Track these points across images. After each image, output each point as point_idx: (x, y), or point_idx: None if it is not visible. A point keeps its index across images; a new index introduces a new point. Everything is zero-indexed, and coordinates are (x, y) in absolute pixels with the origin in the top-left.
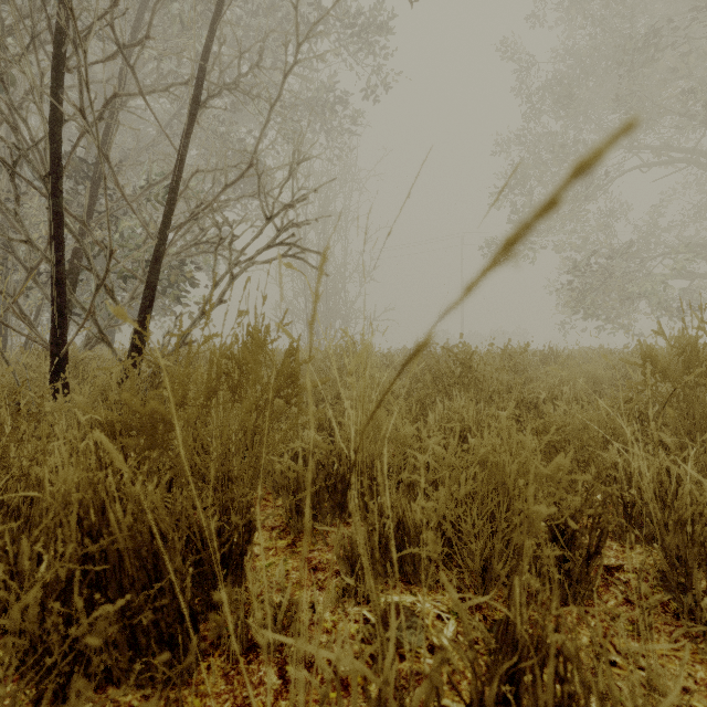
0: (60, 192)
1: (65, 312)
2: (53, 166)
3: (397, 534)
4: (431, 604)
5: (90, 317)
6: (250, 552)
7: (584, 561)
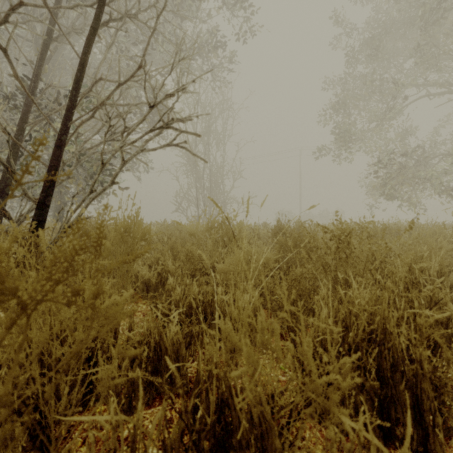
0: None
1: None
2: None
3: None
4: None
5: None
6: None
7: None
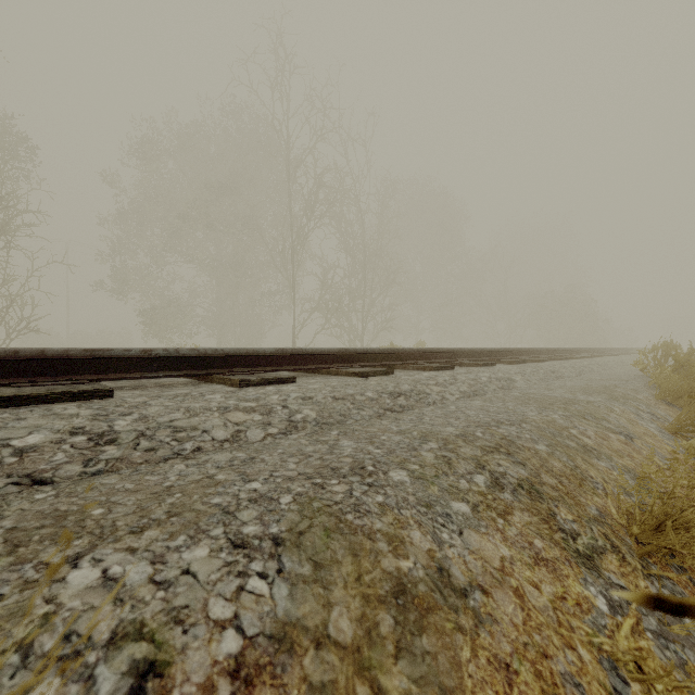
0: None
1: None
2: None
3: None
4: None
5: None
6: None
7: None
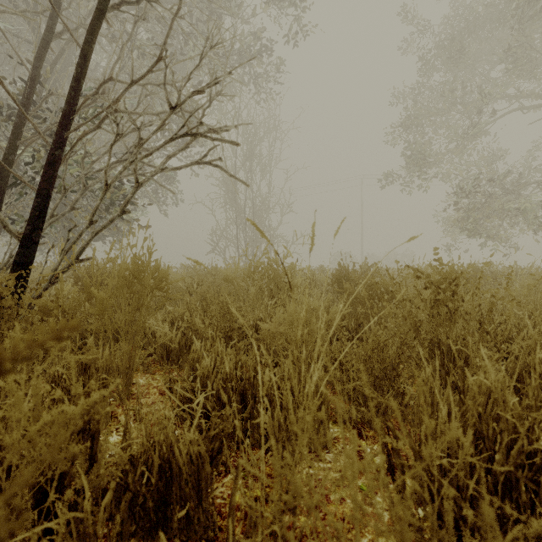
0: None
1: None
2: None
3: None
4: None
5: None
6: None
7: None
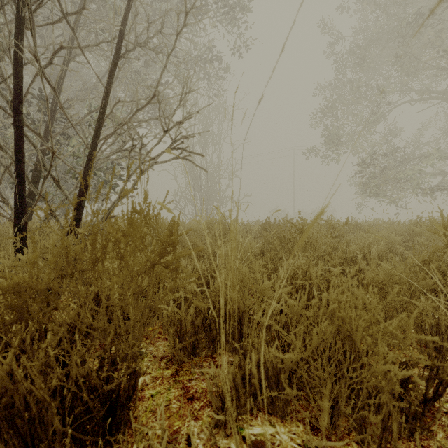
0: (21, 113)
1: (25, 195)
2: (16, 94)
3: (258, 372)
4: (288, 437)
5: (42, 199)
6: (141, 381)
7: (420, 403)
